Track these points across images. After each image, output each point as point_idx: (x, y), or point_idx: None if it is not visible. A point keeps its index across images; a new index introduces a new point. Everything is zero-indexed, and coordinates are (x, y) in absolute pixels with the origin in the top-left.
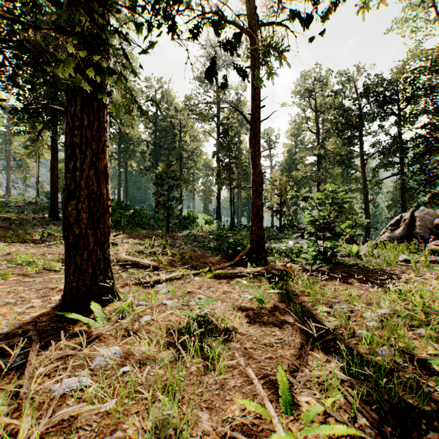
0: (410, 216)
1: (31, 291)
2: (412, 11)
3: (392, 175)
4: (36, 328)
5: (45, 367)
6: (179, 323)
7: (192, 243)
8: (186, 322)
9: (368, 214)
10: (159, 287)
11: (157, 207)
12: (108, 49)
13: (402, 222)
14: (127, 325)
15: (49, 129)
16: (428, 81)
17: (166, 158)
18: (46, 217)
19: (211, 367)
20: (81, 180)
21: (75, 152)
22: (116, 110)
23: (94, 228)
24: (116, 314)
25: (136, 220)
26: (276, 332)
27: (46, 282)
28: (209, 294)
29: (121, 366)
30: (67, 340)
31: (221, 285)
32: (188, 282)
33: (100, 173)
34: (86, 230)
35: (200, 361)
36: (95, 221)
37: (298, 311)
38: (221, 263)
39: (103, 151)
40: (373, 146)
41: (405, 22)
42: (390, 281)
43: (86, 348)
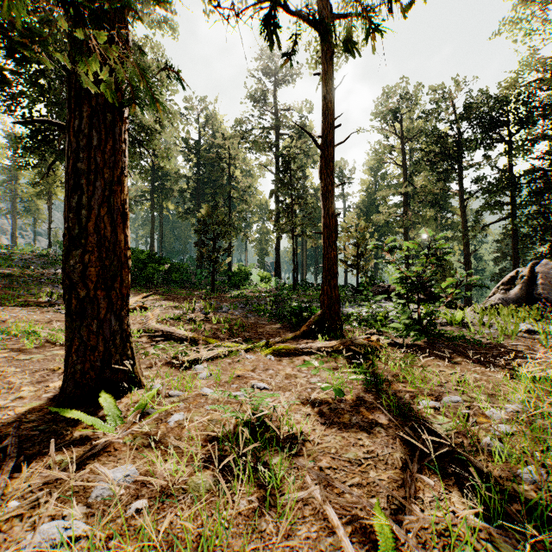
0: (529, 272)
1: (24, 374)
2: (527, 8)
3: (501, 219)
4: (18, 432)
5: (20, 499)
6: (223, 428)
7: (244, 306)
8: (234, 424)
9: (469, 269)
10: (198, 369)
11: (200, 260)
12: (126, 41)
13: (519, 280)
14: (150, 428)
15: (62, 162)
16: (547, 98)
17: (211, 198)
18: (59, 273)
19: (270, 501)
20: (88, 221)
21: (80, 183)
22: (112, 94)
23: (106, 288)
24: (134, 411)
25: (173, 277)
26: (363, 440)
27: (46, 361)
28: (266, 379)
29: (134, 499)
30: (60, 452)
31: (283, 366)
32: (237, 362)
33: (115, 212)
34: (95, 291)
35: (254, 491)
36: (107, 279)
37: (392, 407)
38: (282, 333)
39: (119, 182)
40: (476, 182)
41: (518, 22)
42: (514, 361)
43: (86, 467)
